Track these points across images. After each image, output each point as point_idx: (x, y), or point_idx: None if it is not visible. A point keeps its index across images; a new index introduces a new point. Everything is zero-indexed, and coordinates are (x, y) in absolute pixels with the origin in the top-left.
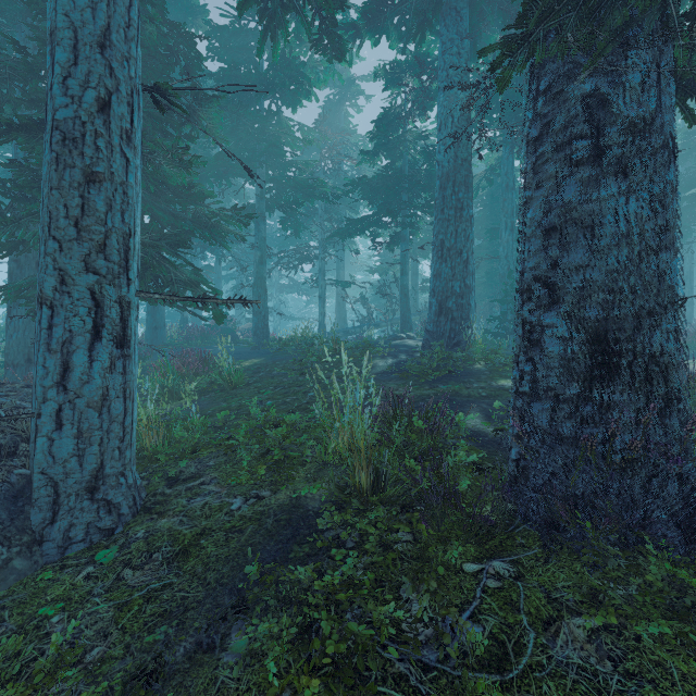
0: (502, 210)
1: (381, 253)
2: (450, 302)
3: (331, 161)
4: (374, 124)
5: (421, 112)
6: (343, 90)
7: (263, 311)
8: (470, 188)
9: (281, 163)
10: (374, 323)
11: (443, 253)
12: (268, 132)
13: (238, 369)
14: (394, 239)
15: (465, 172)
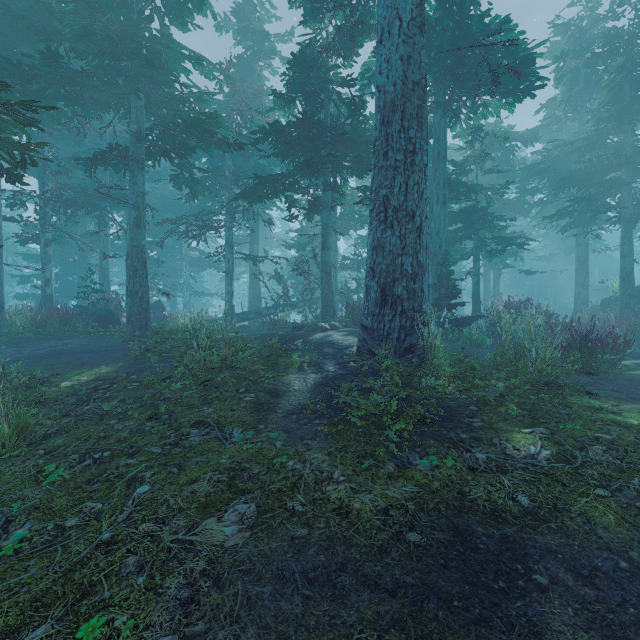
0: (434, 180)
1: (298, 229)
2: (399, 287)
3: (240, 116)
4: (290, 64)
5: (346, 54)
6: (256, 44)
7: (141, 291)
8: (424, 124)
9: (167, 97)
10: (290, 303)
11: (387, 216)
12: (145, 48)
13: (61, 391)
14: (313, 206)
15: (418, 101)
